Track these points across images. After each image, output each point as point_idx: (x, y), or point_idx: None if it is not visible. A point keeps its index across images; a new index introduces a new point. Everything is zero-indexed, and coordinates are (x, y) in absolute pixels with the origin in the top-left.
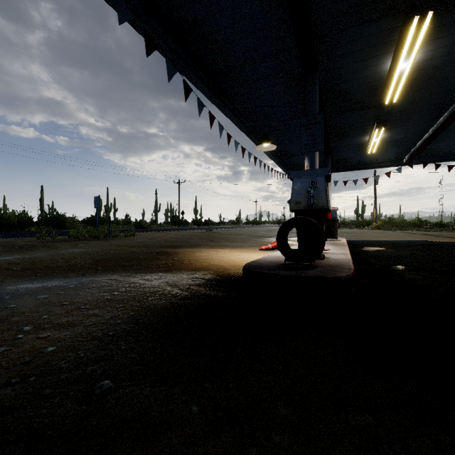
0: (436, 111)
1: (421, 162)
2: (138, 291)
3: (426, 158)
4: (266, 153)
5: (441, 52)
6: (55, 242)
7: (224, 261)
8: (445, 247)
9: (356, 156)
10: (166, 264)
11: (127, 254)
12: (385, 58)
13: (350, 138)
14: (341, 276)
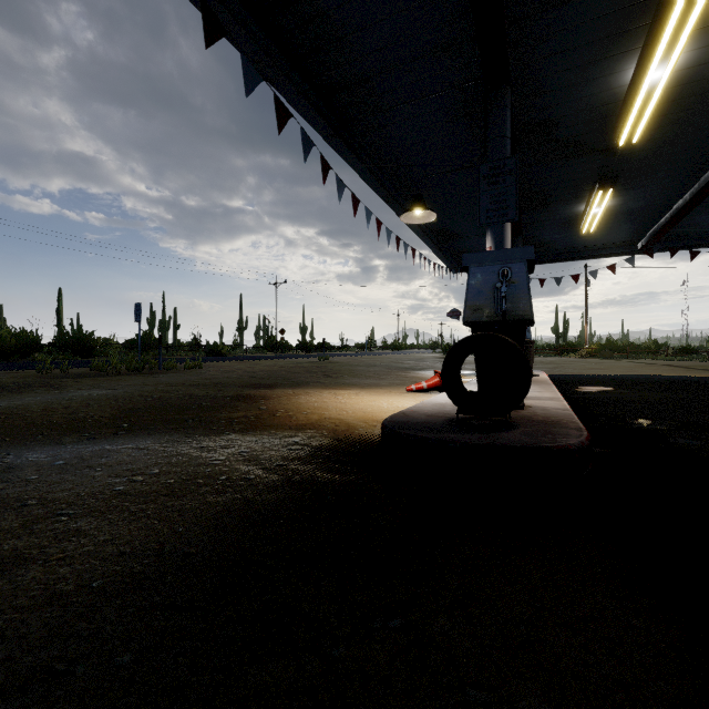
0: (701, 159)
1: (667, 248)
2: (184, 474)
3: (676, 241)
4: (417, 232)
5: None
6: (67, 377)
7: (347, 412)
8: None
9: (562, 239)
10: (244, 418)
11: (181, 400)
12: (625, 61)
13: (554, 207)
14: (570, 444)
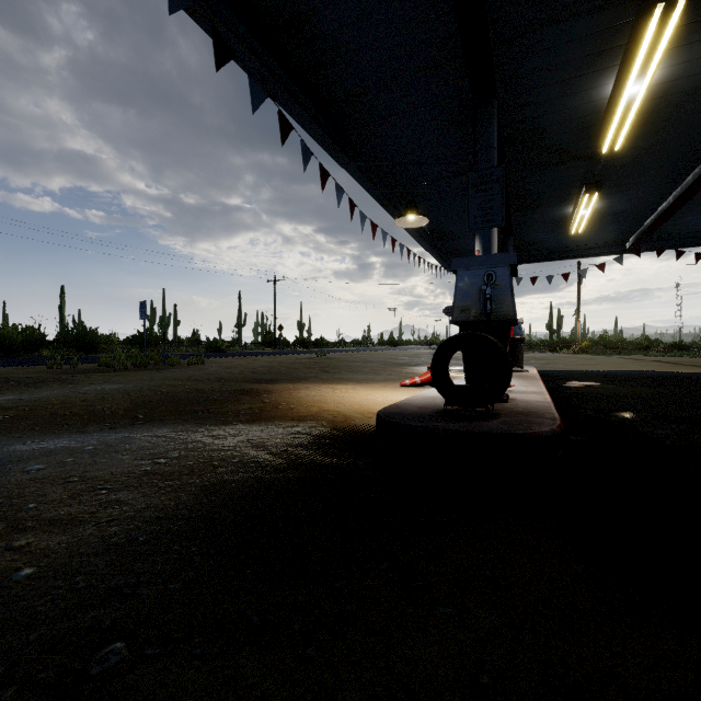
0: (682, 165)
1: (654, 248)
2: (200, 457)
3: (662, 241)
4: (412, 233)
5: (696, 67)
6: (77, 373)
7: (344, 405)
8: (694, 382)
9: (552, 239)
10: (249, 410)
11: (189, 394)
12: (605, 77)
13: (543, 209)
14: (542, 431)
